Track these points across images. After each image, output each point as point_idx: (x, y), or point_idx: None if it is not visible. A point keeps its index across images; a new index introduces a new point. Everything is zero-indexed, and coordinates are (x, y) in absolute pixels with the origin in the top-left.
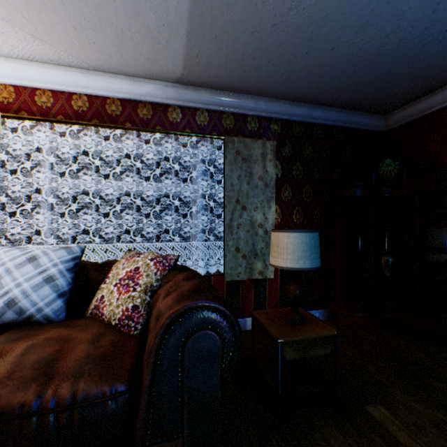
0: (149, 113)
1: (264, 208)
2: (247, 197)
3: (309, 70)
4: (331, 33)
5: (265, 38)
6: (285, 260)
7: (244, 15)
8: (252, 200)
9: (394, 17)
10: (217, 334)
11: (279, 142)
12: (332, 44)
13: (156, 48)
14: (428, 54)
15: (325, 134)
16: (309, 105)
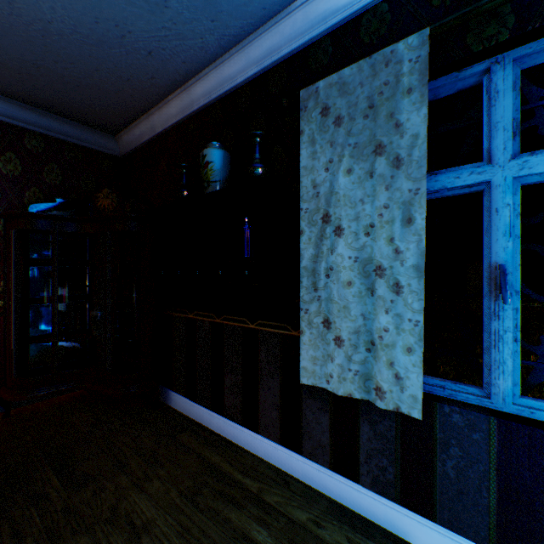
0: None
1: None
2: None
3: None
4: None
5: None
6: None
7: None
8: None
9: None
10: None
11: None
12: None
13: None
14: (68, 55)
15: (6, 136)
16: None
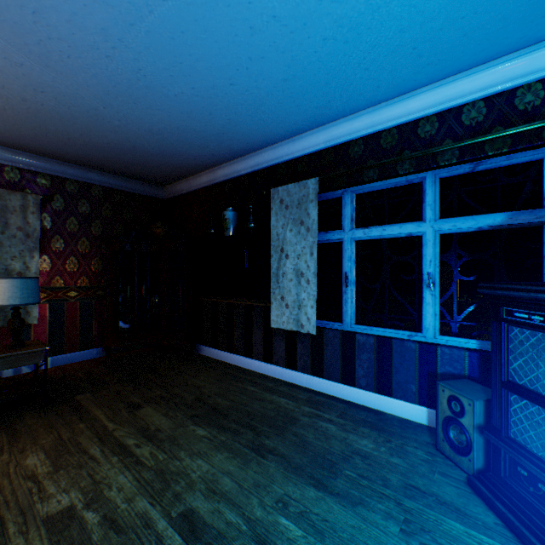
0: None
1: (26, 257)
2: (2, 246)
3: (60, 145)
4: (60, 131)
5: None
6: None
7: None
8: (9, 249)
9: (104, 136)
10: None
11: (47, 197)
12: (67, 136)
13: None
14: (152, 160)
15: (106, 194)
16: (82, 168)
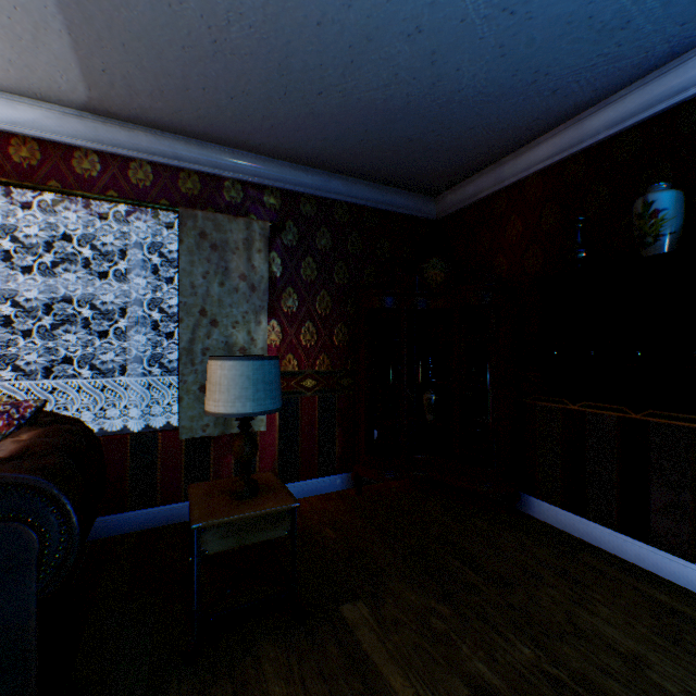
0: (35, 157)
1: (250, 324)
2: (220, 306)
3: (300, 119)
4: (308, 70)
5: (210, 60)
6: (218, 402)
7: (158, 18)
8: (229, 310)
9: (385, 61)
10: (28, 526)
11: (276, 224)
12: (316, 86)
13: (19, 46)
14: (452, 120)
15: (352, 217)
16: (322, 172)
